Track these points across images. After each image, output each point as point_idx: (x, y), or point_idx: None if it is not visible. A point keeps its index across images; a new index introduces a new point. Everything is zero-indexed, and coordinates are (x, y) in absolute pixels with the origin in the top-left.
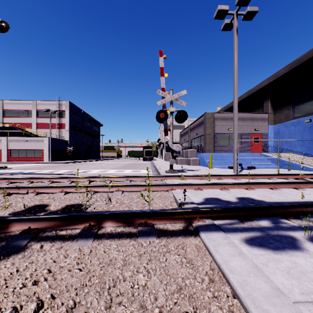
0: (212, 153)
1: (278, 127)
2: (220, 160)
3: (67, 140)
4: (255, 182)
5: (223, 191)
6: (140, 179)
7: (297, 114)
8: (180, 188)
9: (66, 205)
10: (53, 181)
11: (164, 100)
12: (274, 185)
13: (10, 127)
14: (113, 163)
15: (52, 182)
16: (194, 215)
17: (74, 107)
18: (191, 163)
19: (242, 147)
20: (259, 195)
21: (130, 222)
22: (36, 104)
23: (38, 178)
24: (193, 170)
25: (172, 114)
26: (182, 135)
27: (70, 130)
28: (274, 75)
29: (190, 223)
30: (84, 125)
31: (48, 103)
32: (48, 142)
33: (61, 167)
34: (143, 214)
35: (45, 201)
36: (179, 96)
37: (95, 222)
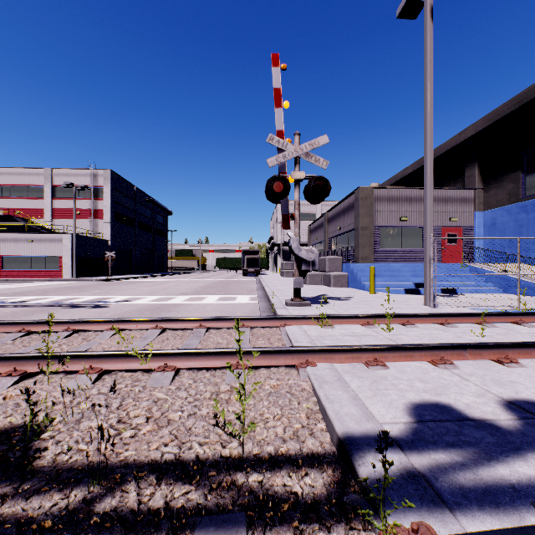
0: (372, 264)
1: (494, 215)
2: (388, 276)
3: (106, 239)
4: (516, 343)
5: (442, 370)
6: (229, 324)
7: (533, 189)
8: (327, 358)
9: None
10: (29, 330)
11: (282, 157)
12: None
13: (4, 216)
14: (188, 280)
15: (26, 334)
16: None
17: (120, 180)
18: (332, 282)
19: None
20: None
21: None
22: (51, 175)
23: None
24: (340, 298)
25: (298, 185)
26: (312, 230)
27: (112, 222)
28: (487, 116)
29: None
30: (138, 214)
31: (73, 173)
32: (71, 243)
33: (86, 291)
34: None
35: None
36: (313, 147)
37: None
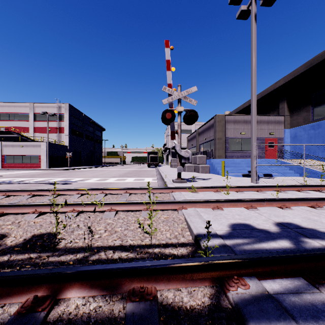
0: (223, 160)
1: (295, 131)
2: (233, 167)
3: (66, 145)
4: (290, 198)
5: (250, 211)
6: (141, 191)
7: (317, 116)
8: (192, 206)
9: (32, 235)
10: (34, 194)
11: (171, 98)
12: (315, 201)
13: (5, 131)
14: (115, 169)
15: (32, 196)
16: (227, 271)
17: (74, 110)
18: (200, 170)
19: (256, 153)
20: (303, 218)
21: (114, 288)
22: (33, 107)
23: (17, 190)
24: (204, 179)
25: (180, 114)
26: (189, 139)
27: (69, 135)
28: (291, 73)
29: (223, 289)
30: (85, 130)
31: (46, 106)
32: (46, 147)
33: (57, 175)
34: (138, 271)
35: (5, 228)
36: (188, 93)
37: (49, 288)
